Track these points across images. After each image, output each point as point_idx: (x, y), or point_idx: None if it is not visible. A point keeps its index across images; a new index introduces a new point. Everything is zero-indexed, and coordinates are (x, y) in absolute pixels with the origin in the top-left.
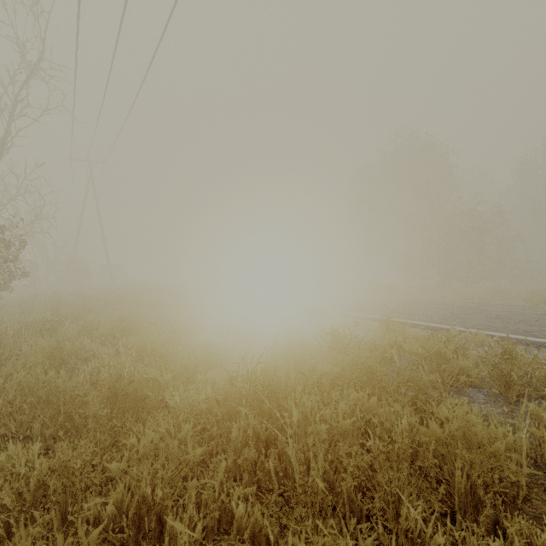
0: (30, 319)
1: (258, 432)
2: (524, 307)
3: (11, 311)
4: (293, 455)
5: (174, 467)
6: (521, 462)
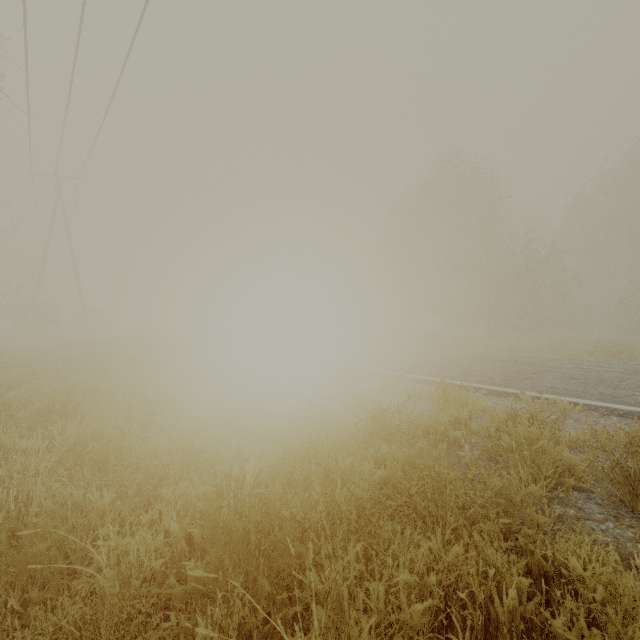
0: None
1: (250, 628)
2: (595, 362)
3: None
4: None
5: None
6: None
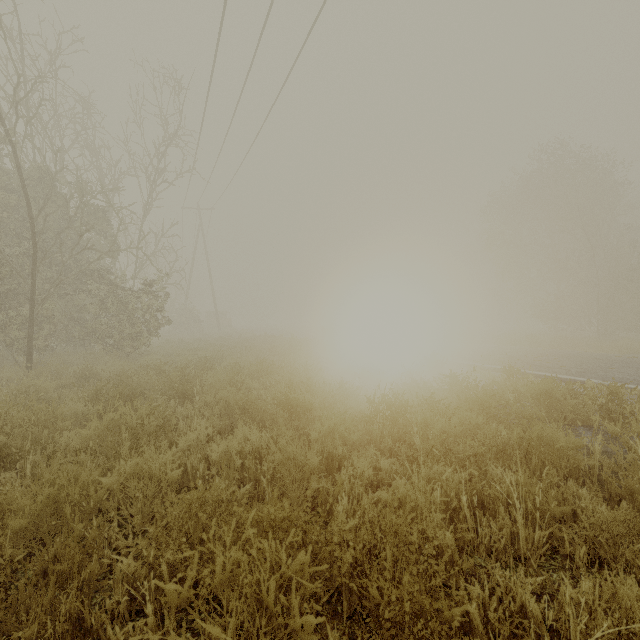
0: (182, 360)
1: (392, 434)
2: None
3: (159, 354)
4: (418, 444)
5: (341, 445)
6: (593, 464)
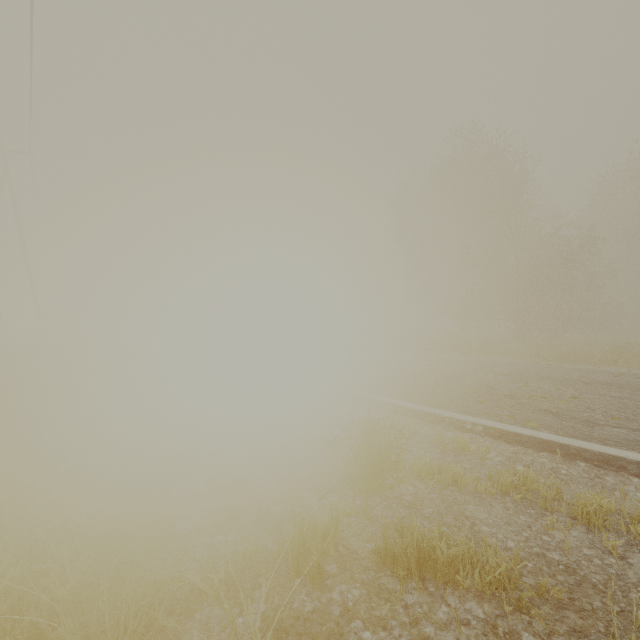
0: None
1: None
2: None
3: None
4: None
5: None
6: None
